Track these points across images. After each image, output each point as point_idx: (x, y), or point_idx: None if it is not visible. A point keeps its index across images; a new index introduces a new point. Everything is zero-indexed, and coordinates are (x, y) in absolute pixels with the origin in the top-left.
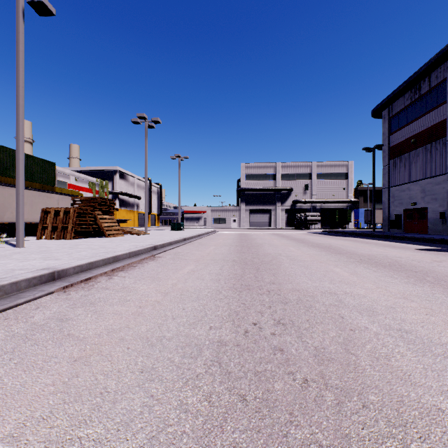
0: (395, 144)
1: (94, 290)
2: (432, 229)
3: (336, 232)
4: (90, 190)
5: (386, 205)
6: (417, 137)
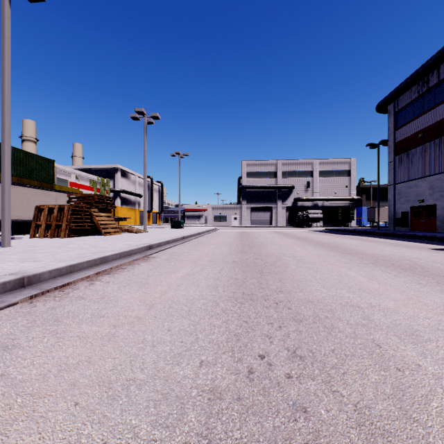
0: (401, 139)
1: (66, 301)
2: (441, 227)
3: (339, 230)
4: (91, 188)
5: (392, 202)
6: (425, 132)
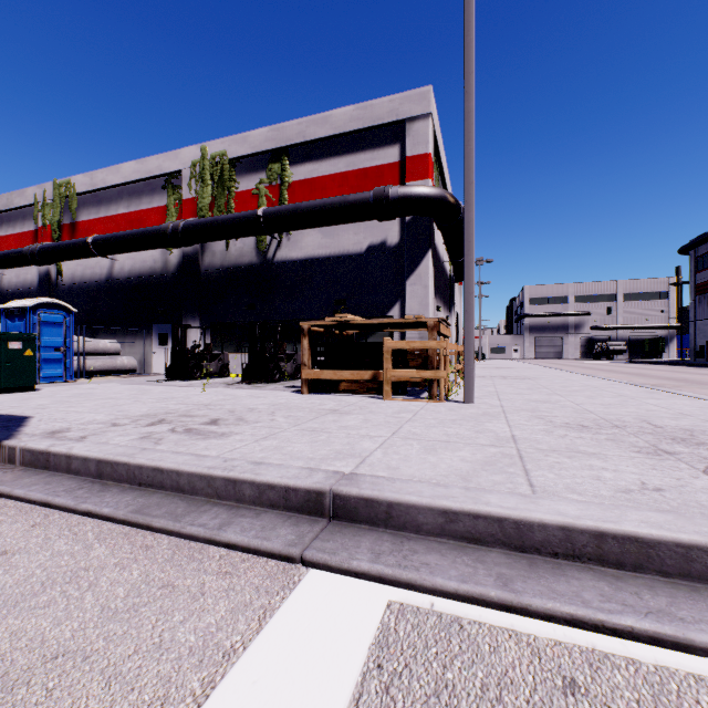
0: (700, 283)
1: None
2: None
3: (640, 362)
4: None
5: (692, 337)
6: None
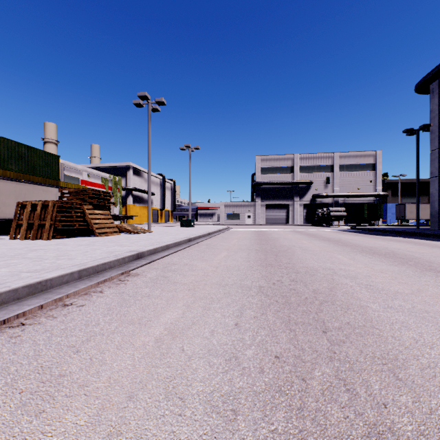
0: None
1: None
2: None
3: (369, 230)
4: (103, 186)
5: (436, 197)
6: None
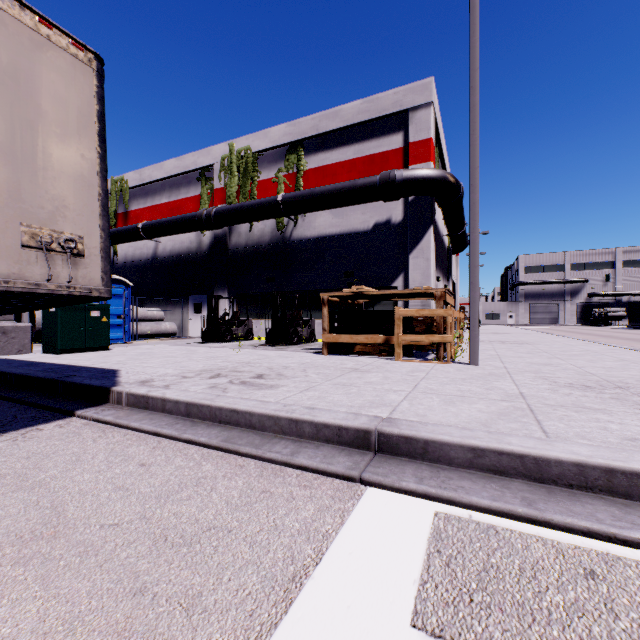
0: None
1: None
2: None
3: None
4: None
5: None
6: None
